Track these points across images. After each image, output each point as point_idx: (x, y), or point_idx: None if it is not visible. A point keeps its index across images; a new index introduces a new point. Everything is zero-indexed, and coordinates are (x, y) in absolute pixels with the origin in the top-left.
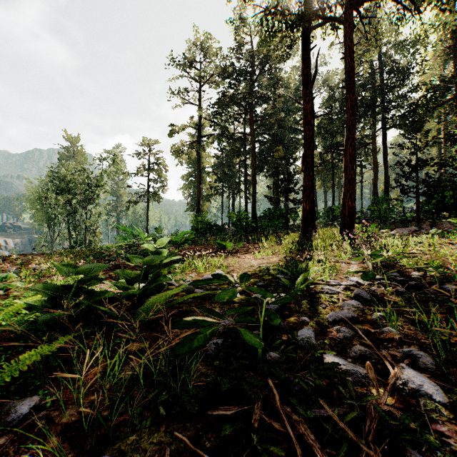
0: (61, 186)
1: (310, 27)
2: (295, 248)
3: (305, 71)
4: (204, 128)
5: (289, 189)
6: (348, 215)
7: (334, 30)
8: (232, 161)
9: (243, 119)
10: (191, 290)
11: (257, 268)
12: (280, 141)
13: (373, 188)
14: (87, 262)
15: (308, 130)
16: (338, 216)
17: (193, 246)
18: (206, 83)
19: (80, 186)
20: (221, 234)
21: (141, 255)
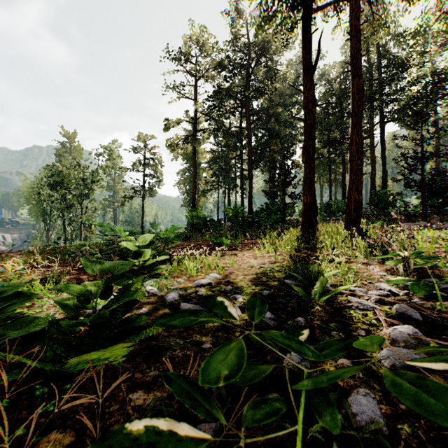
0: (55, 181)
1: (310, 11)
2: (302, 246)
3: (305, 57)
4: (200, 124)
5: (287, 183)
6: (354, 209)
7: (336, 13)
8: (228, 156)
9: (239, 113)
10: (177, 304)
11: (258, 269)
12: (276, 136)
13: (371, 182)
14: (63, 261)
15: (309, 119)
16: (335, 211)
17: (187, 242)
18: (202, 76)
19: (75, 181)
20: (216, 229)
21: (120, 255)
